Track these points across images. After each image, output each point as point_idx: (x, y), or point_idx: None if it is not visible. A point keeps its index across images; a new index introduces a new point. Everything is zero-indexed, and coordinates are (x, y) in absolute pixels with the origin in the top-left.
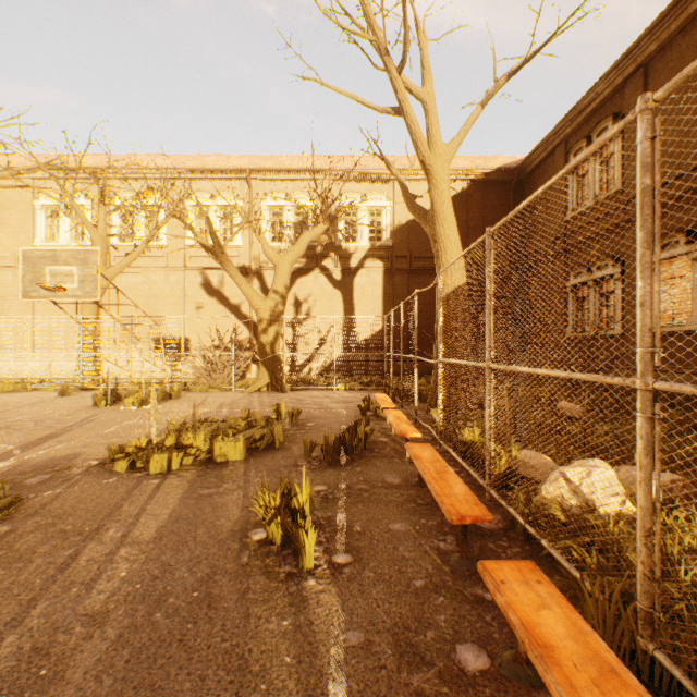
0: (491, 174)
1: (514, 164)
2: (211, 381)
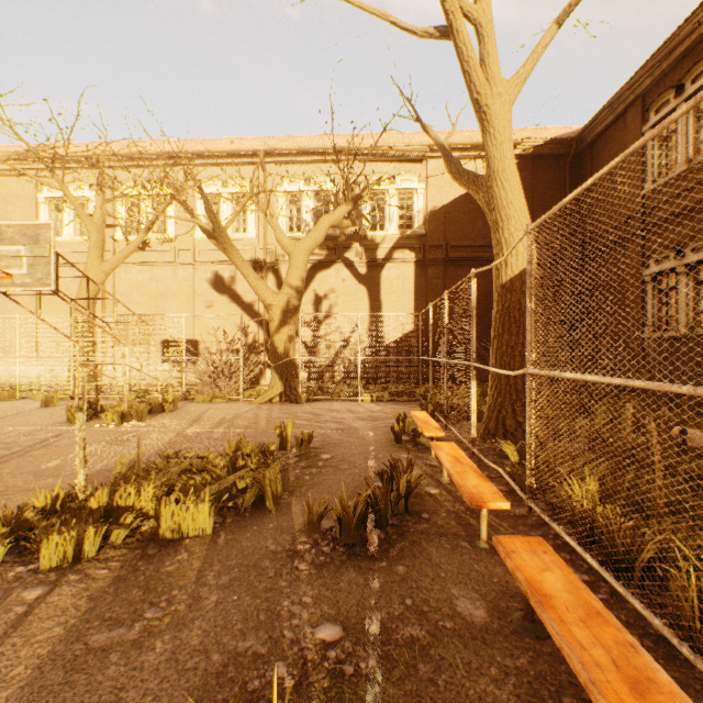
0: (543, 147)
1: (571, 134)
2: (216, 390)
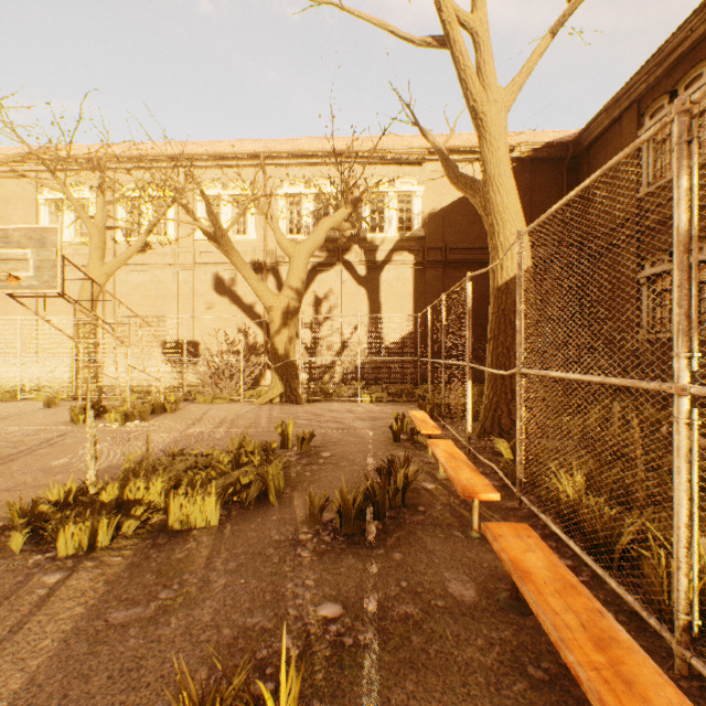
0: (540, 151)
1: (568, 138)
2: (217, 391)
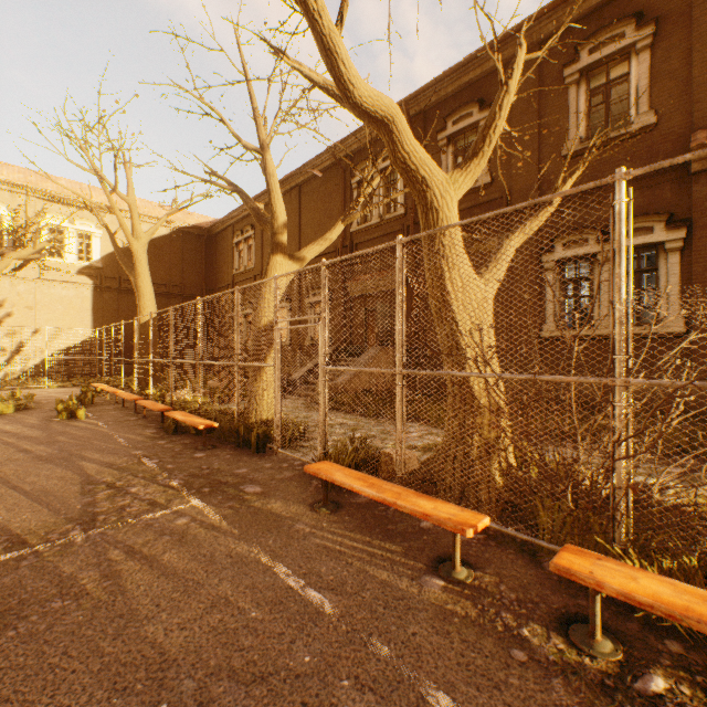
0: (190, 228)
1: (206, 225)
2: None
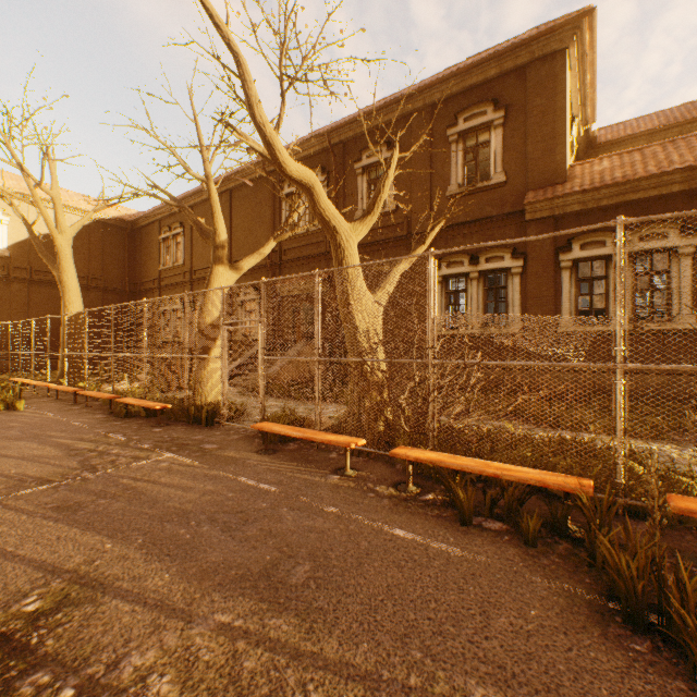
0: (111, 220)
1: (129, 218)
2: None
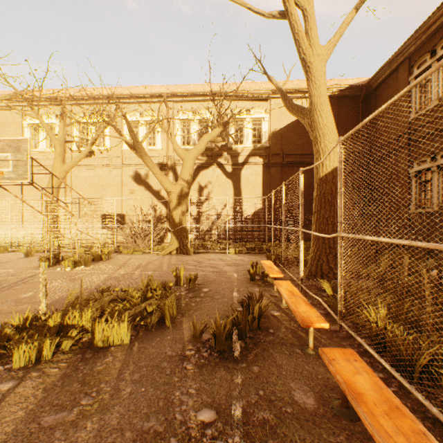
0: (344, 91)
1: (362, 83)
2: (136, 246)
